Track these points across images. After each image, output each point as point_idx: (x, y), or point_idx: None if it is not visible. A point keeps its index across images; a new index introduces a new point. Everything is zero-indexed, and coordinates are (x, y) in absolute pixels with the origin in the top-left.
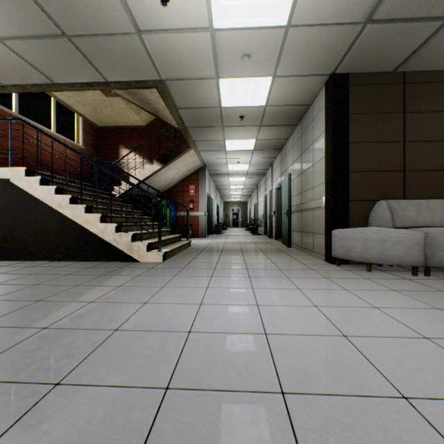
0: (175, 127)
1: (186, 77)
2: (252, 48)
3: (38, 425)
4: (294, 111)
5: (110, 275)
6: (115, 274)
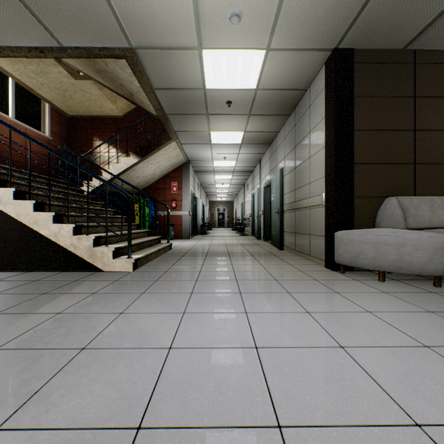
0: (153, 115)
1: (162, 45)
2: (243, 5)
3: None
4: (288, 97)
5: (55, 293)
6: (62, 291)
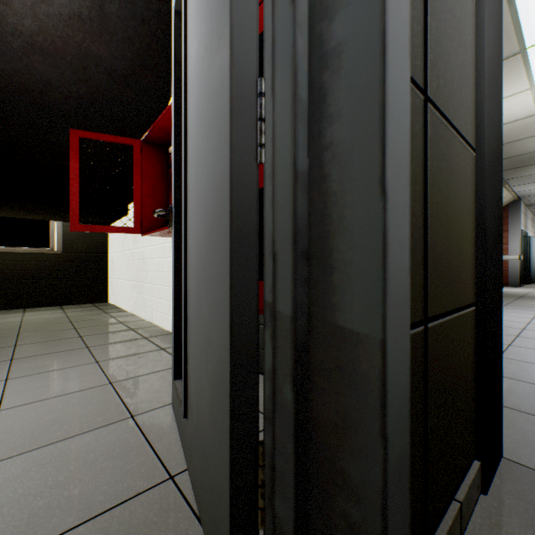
0: None
1: (505, 142)
2: None
3: None
4: None
5: None
6: None
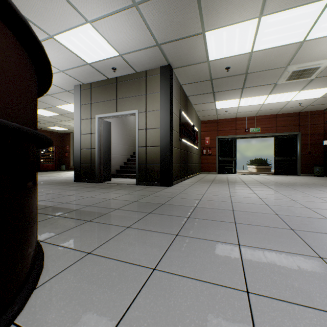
0: None
1: None
2: None
3: (285, 189)
4: None
5: None
6: None
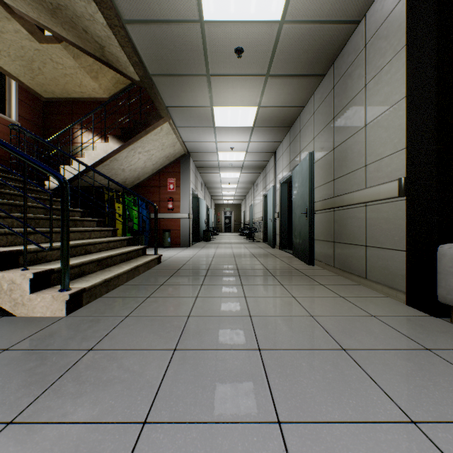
0: (136, 82)
1: None
2: None
3: None
4: (327, 39)
5: None
6: None
